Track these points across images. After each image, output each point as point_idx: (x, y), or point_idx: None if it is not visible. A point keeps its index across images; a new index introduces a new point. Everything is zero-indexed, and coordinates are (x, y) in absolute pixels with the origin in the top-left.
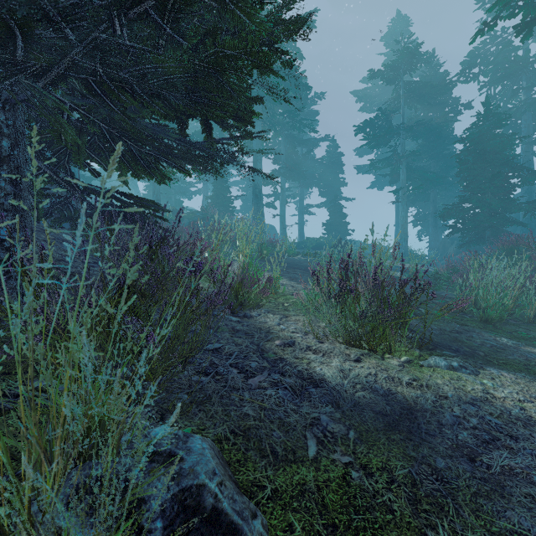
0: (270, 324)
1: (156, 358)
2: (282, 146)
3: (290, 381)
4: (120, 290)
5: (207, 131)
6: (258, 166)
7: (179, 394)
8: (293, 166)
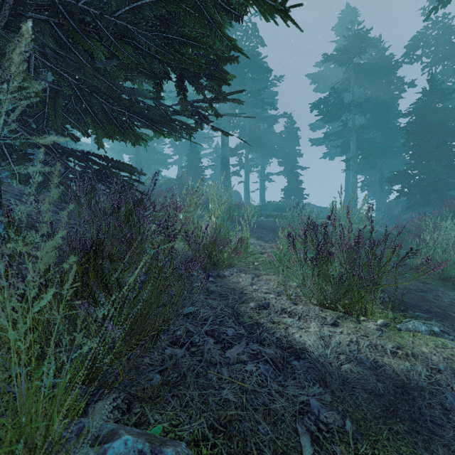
0: (242, 284)
1: (119, 343)
2: (246, 122)
3: (269, 352)
4: (86, 255)
5: (181, 94)
6: (225, 139)
7: (150, 374)
8: (256, 139)
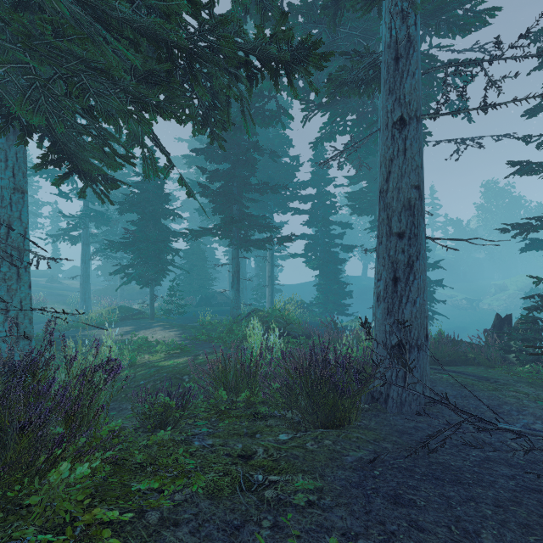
0: None
1: None
2: None
3: None
4: None
5: None
6: None
7: None
8: None
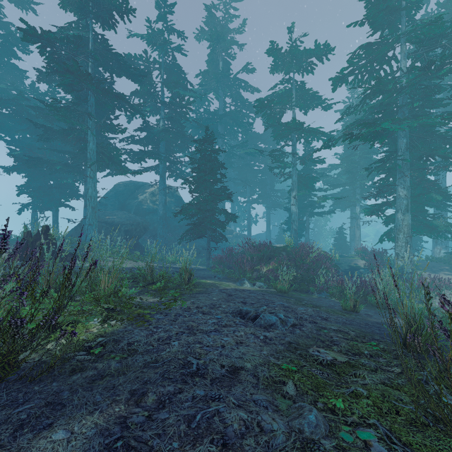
0: None
1: None
2: None
3: None
4: None
5: None
6: None
7: None
8: None
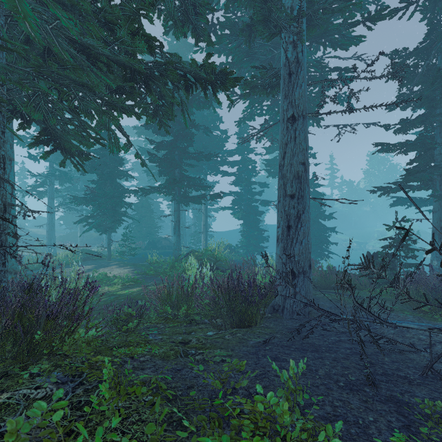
0: None
1: None
2: None
3: None
4: None
5: None
6: None
7: None
8: None
